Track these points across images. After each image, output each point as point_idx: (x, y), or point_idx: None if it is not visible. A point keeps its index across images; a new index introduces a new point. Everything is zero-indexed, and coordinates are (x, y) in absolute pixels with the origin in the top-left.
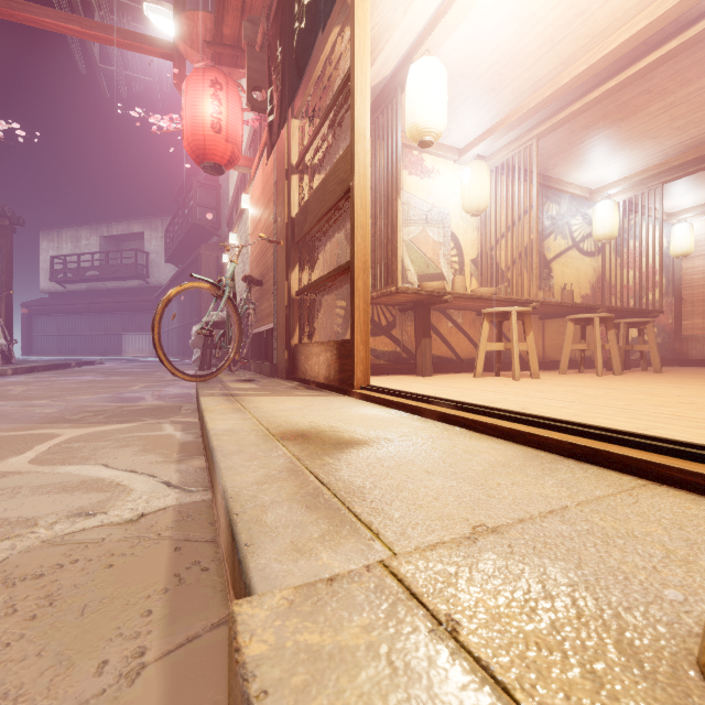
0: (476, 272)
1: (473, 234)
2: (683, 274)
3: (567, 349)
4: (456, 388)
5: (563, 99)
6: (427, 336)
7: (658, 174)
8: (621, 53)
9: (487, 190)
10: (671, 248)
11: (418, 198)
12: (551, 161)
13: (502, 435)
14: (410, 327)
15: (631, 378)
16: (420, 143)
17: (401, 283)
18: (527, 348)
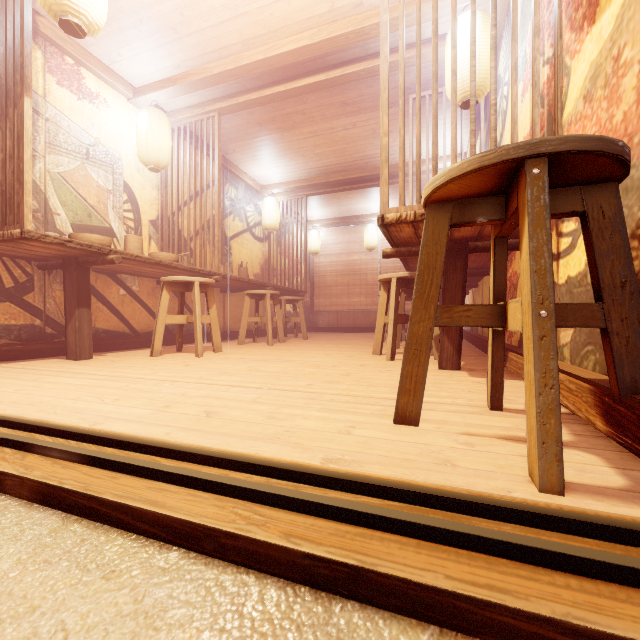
0: (156, 235)
1: (152, 191)
2: (315, 266)
3: (245, 321)
4: (120, 379)
5: (243, 84)
6: (85, 305)
7: (304, 187)
8: (290, 61)
9: (168, 145)
10: (309, 246)
11: (73, 122)
12: (231, 145)
13: (170, 536)
14: (60, 292)
15: (293, 346)
16: (61, 22)
17: (43, 230)
18: (210, 321)
